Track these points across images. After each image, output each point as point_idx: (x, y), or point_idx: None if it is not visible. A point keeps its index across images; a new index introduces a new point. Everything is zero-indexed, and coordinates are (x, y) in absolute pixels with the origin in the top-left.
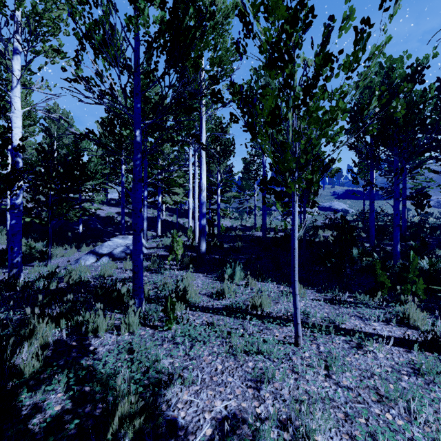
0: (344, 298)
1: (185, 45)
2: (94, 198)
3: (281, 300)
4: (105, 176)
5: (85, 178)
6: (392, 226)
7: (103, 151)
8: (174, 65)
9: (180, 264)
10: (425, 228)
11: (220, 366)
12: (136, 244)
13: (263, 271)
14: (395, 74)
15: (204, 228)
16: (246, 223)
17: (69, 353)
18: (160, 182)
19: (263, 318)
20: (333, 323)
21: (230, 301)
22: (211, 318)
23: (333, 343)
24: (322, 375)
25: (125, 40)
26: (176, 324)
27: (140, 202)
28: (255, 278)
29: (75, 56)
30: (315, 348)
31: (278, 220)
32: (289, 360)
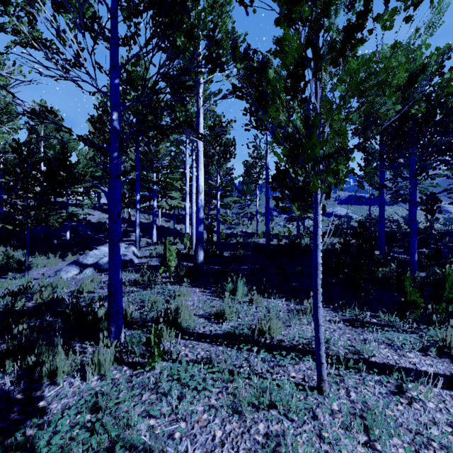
0: (366, 319)
1: (174, 5)
2: (82, 202)
3: (292, 322)
4: (97, 178)
5: (73, 181)
6: (399, 232)
7: (95, 152)
8: (167, 50)
9: (174, 277)
10: (433, 234)
11: (220, 432)
12: (113, 258)
13: (269, 285)
14: (414, 64)
15: (201, 235)
16: (247, 229)
17: (6, 414)
18: (155, 185)
19: (273, 349)
20: (360, 354)
21: (232, 327)
22: (208, 349)
23: (366, 386)
24: (361, 443)
25: (101, 4)
26: (163, 360)
27: (118, 204)
28: (260, 293)
29: (29, 12)
30: (344, 395)
31: (280, 226)
32: (312, 416)
